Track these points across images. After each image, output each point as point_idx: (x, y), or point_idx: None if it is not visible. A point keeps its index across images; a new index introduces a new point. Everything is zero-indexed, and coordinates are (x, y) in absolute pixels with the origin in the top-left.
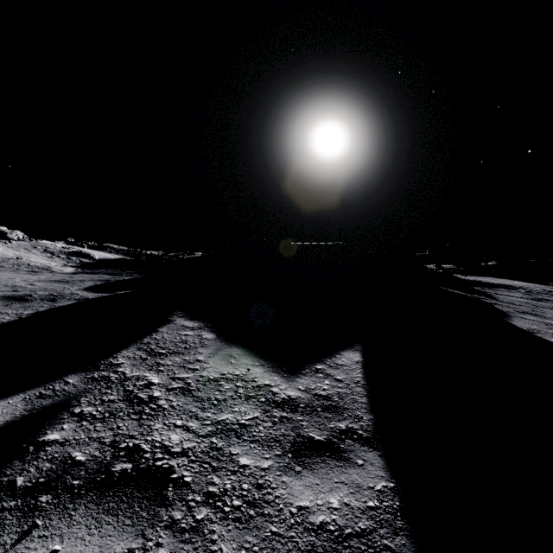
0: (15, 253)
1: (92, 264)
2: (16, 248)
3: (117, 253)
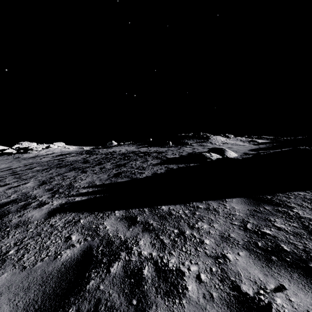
0: (233, 142)
1: (258, 144)
2: (232, 140)
3: (267, 140)
